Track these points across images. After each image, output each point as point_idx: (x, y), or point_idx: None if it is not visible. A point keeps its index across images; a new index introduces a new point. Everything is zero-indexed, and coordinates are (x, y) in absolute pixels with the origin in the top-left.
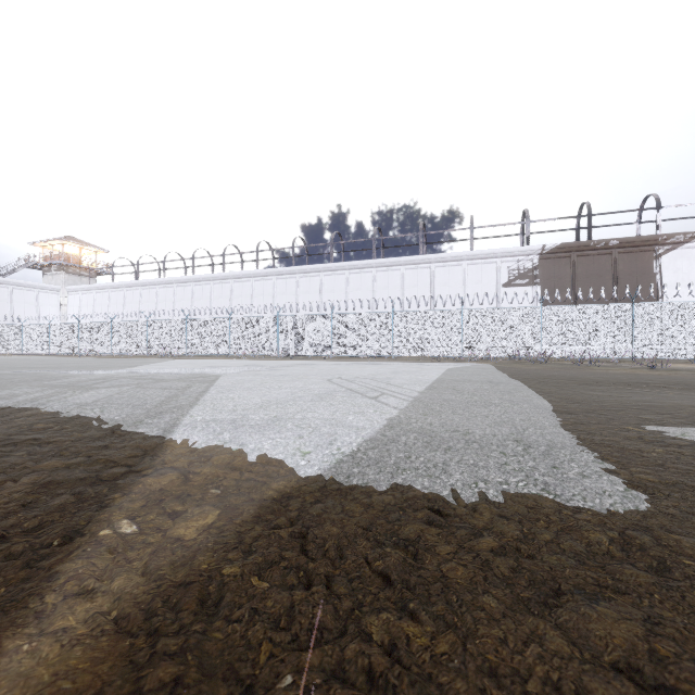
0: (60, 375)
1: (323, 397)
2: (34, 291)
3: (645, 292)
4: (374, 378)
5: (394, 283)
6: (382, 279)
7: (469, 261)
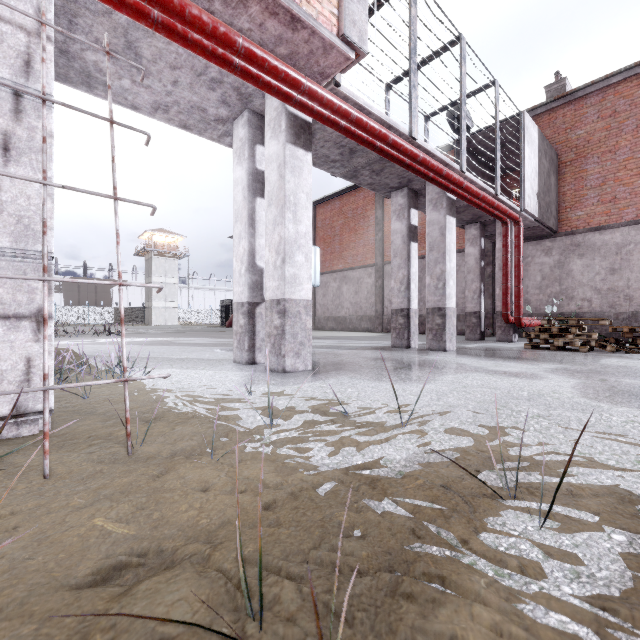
0: None
1: None
2: None
3: (108, 300)
4: None
5: None
6: None
7: None
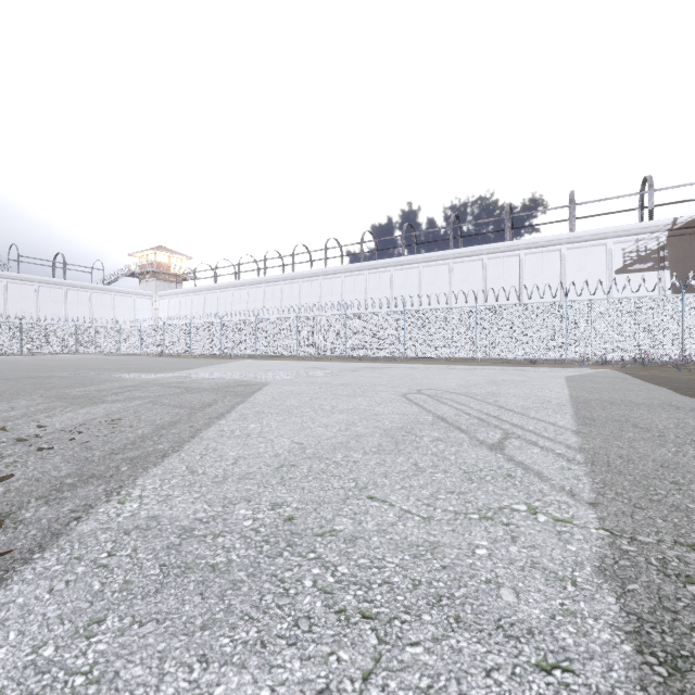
0: (103, 379)
1: (398, 441)
2: (131, 297)
3: None
4: (469, 393)
5: (475, 276)
6: (460, 271)
7: (569, 244)
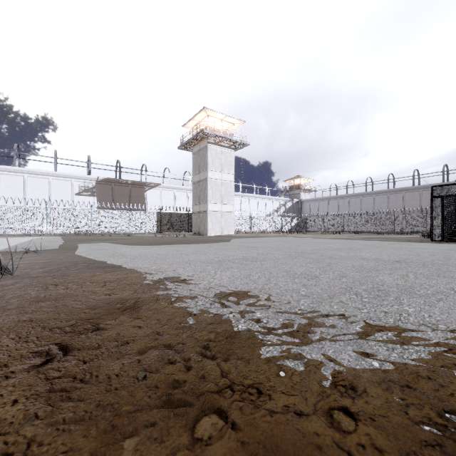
0: None
1: None
2: None
3: (141, 205)
4: None
5: None
6: None
7: (54, 177)
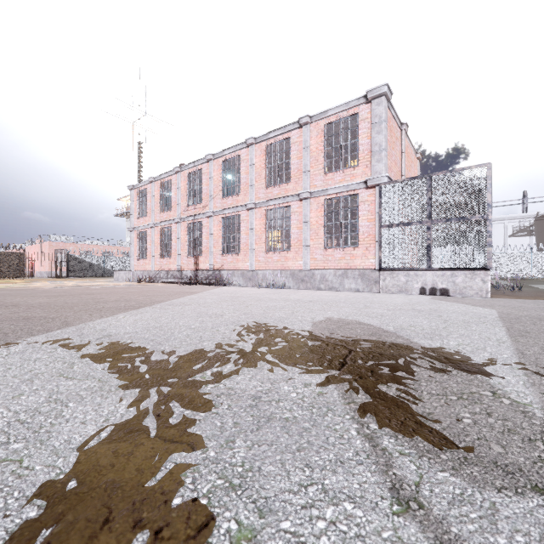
0: None
1: None
2: None
3: None
4: None
5: None
6: None
7: None
